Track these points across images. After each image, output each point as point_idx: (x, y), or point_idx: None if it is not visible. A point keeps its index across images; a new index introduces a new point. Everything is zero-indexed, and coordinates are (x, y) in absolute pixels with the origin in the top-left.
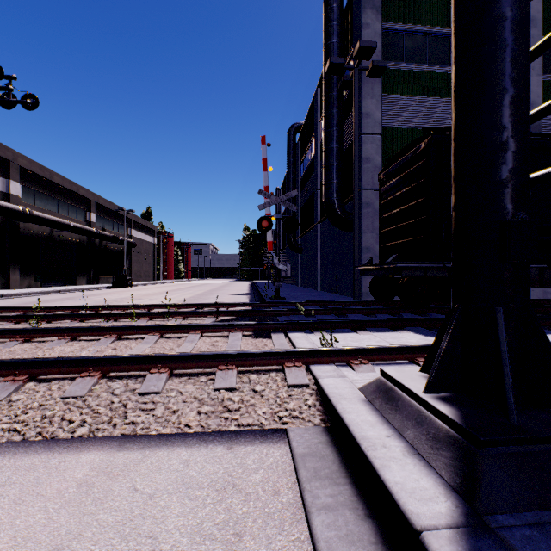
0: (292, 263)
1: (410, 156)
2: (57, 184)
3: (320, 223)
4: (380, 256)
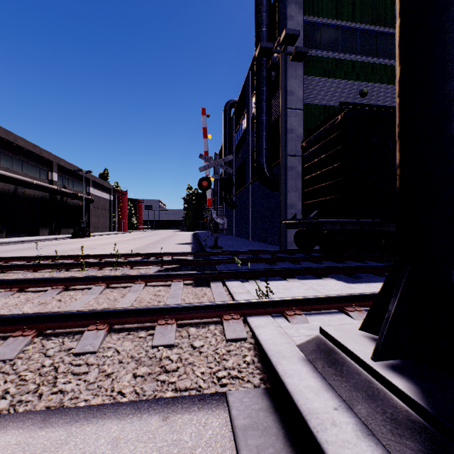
0: (228, 217)
1: (328, 127)
2: (21, 147)
3: (251, 184)
4: (302, 211)
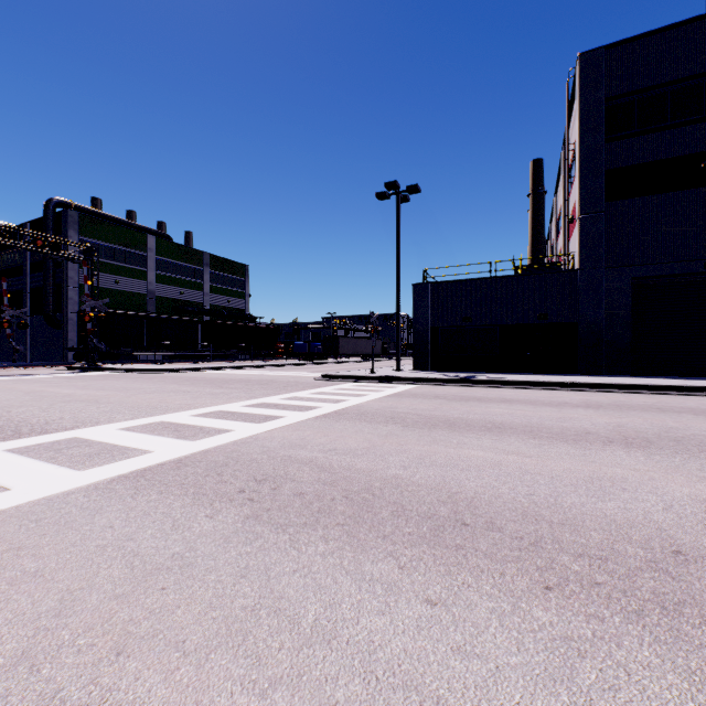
0: None
1: None
2: None
3: (31, 316)
4: (78, 344)
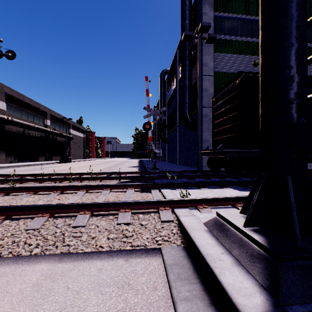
0: (162, 149)
1: (230, 88)
2: (27, 103)
3: (179, 126)
4: (213, 145)
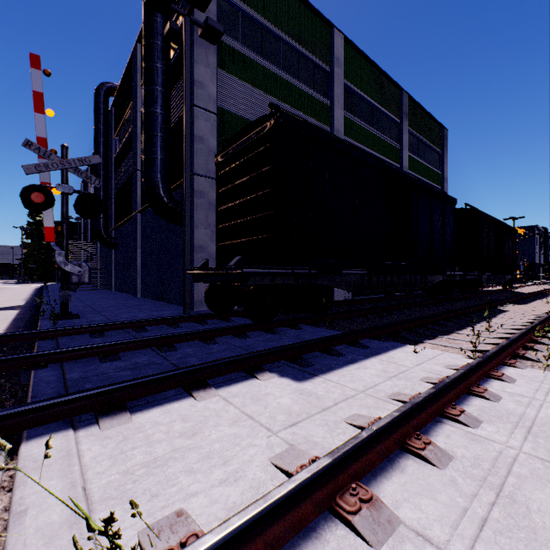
0: (104, 262)
1: (254, 136)
2: None
3: (141, 212)
4: (217, 257)
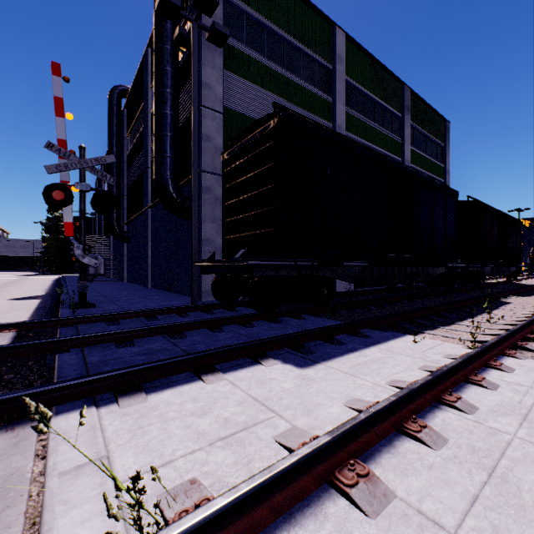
0: (117, 254)
1: (259, 134)
2: None
3: (152, 208)
4: (223, 249)
